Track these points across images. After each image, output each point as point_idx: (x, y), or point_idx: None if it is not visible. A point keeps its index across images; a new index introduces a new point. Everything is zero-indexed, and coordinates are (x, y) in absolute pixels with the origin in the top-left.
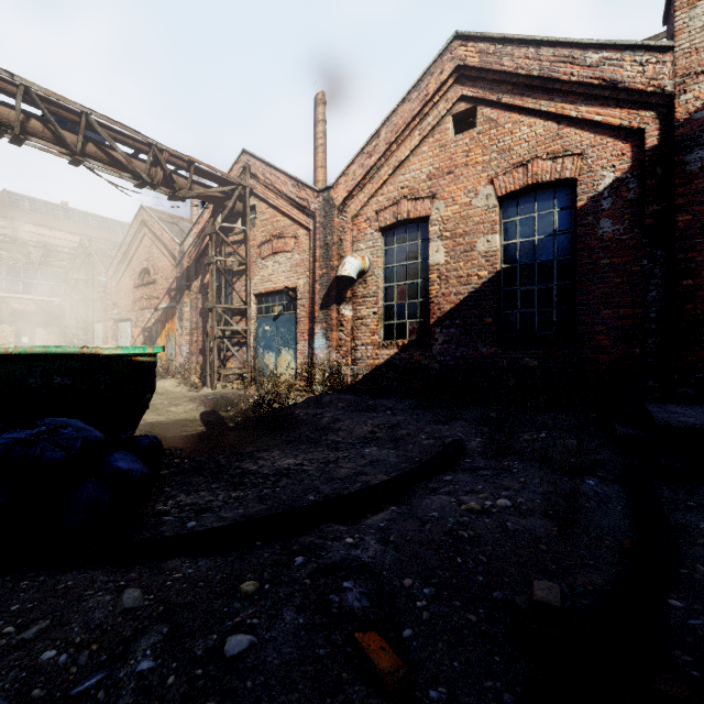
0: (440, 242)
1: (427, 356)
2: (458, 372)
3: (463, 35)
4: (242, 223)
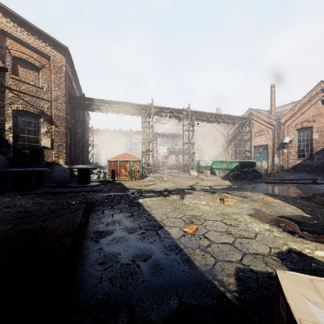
0: (316, 133)
1: (312, 162)
2: (322, 166)
3: (323, 81)
4: (248, 127)
